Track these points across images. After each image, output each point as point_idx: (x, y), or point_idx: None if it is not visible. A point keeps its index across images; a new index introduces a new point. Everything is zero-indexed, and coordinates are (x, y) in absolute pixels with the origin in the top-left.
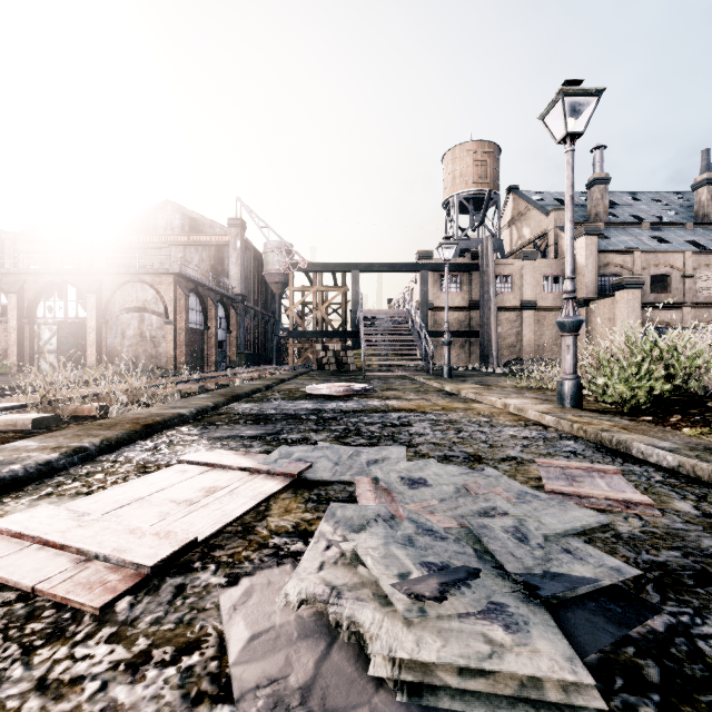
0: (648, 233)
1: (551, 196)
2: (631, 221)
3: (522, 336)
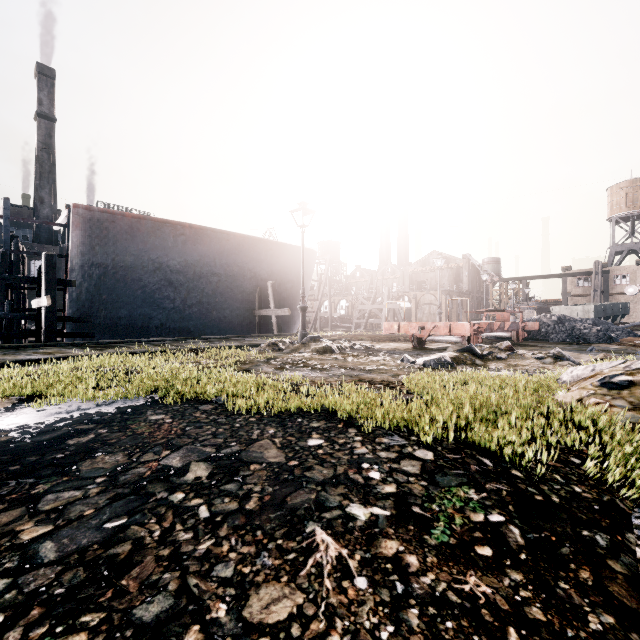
0: None
1: None
2: None
3: (636, 309)
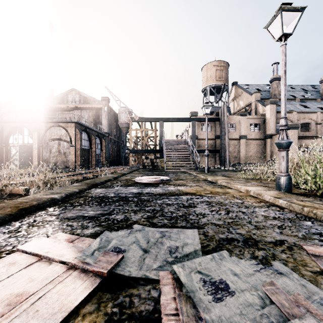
0: (299, 103)
1: (252, 86)
2: (291, 98)
3: (240, 152)
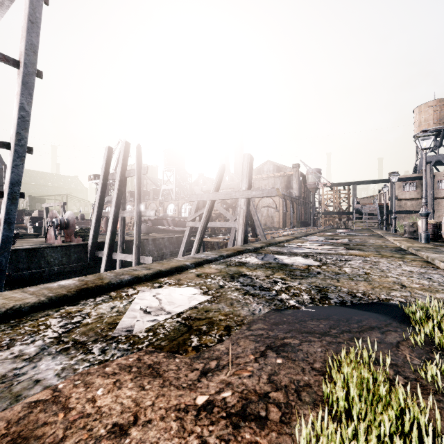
0: None
1: None
2: None
3: None
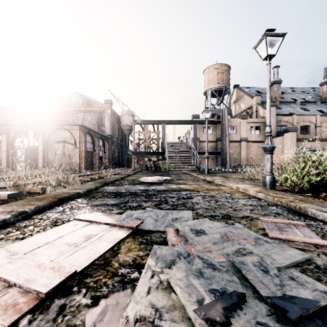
0: (299, 106)
1: (254, 89)
2: (291, 101)
3: (240, 154)
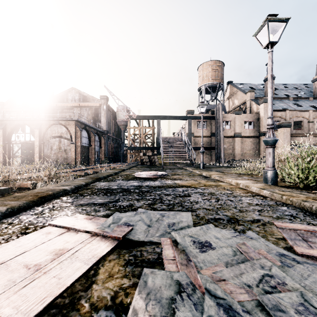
0: (292, 102)
1: (247, 85)
2: (284, 97)
3: (234, 149)
